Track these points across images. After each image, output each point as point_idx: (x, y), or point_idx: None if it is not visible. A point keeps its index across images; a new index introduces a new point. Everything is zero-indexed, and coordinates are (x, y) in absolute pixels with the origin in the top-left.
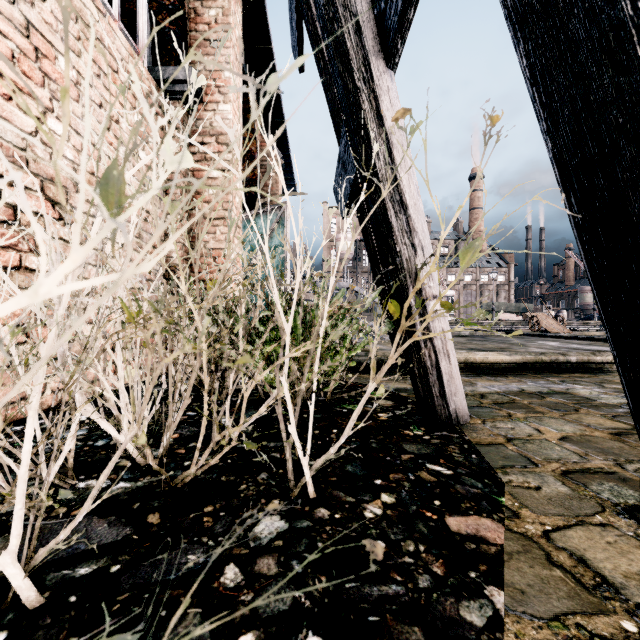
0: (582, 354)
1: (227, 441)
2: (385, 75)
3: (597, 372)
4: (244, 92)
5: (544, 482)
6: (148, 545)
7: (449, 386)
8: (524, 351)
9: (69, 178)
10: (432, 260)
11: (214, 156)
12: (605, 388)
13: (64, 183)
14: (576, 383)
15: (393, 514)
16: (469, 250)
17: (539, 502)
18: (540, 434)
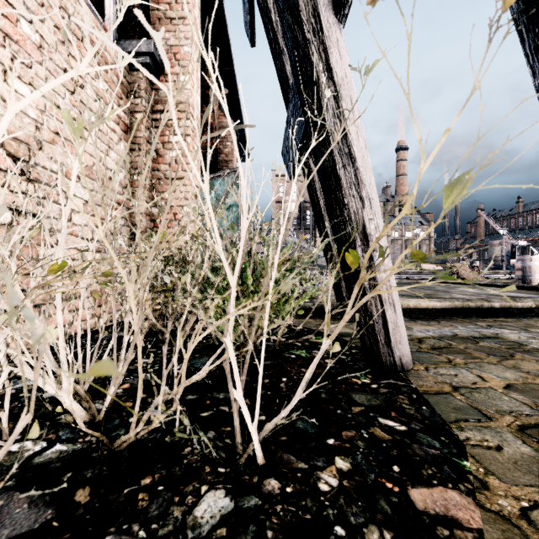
0: (504, 300)
1: (176, 393)
2: (334, 27)
3: (519, 317)
4: (203, 71)
5: (503, 440)
6: (67, 537)
7: (394, 334)
8: (449, 297)
9: (32, 136)
10: (379, 212)
11: (132, 61)
12: (531, 332)
13: (26, 140)
14: (503, 327)
15: (350, 486)
16: (456, 186)
17: (505, 467)
18: (484, 382)
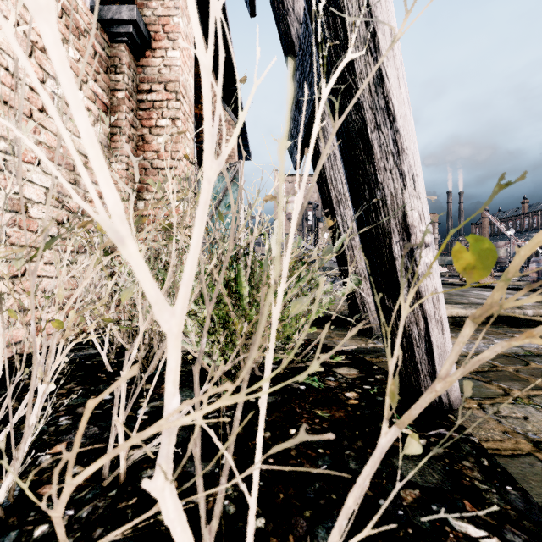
0: (537, 307)
1: (125, 470)
2: None
3: None
4: None
5: None
6: None
7: (441, 362)
8: (468, 302)
9: None
10: (424, 195)
11: None
12: None
13: None
14: None
15: None
16: None
17: None
18: None
